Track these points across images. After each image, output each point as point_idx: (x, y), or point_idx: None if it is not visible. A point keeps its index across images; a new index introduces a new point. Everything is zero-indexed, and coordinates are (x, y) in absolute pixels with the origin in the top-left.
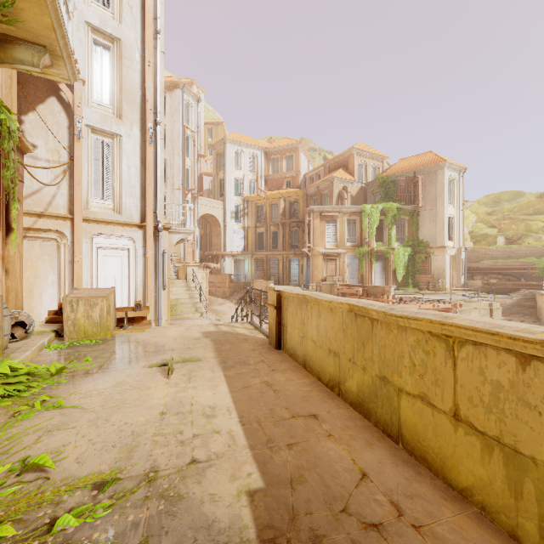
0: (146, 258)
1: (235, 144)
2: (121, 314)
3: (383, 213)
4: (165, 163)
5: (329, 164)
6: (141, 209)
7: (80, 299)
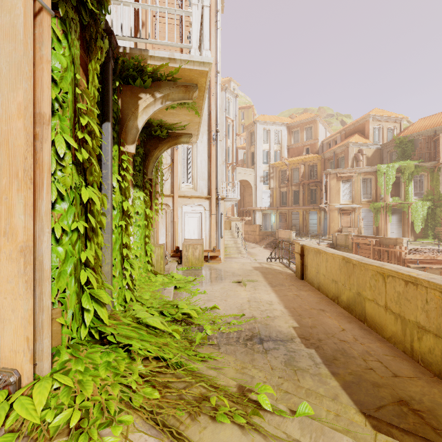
0: (211, 218)
1: (263, 124)
2: (206, 253)
3: (400, 171)
4: None
5: (345, 131)
6: (208, 187)
7: (190, 245)
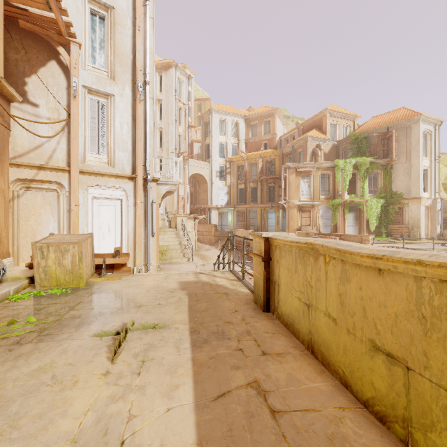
0: (136, 208)
1: (219, 114)
2: (99, 260)
3: (356, 167)
4: (161, 131)
5: (303, 126)
6: (132, 163)
7: (50, 245)
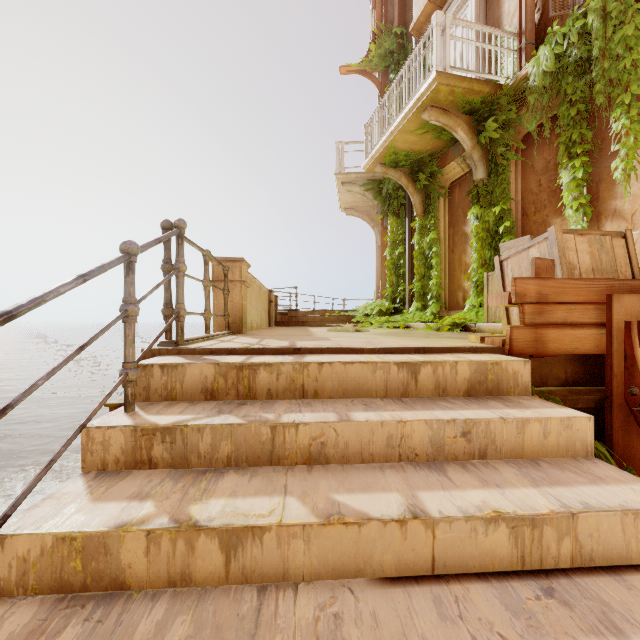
0: None
1: None
2: None
3: None
4: None
5: None
6: None
7: None
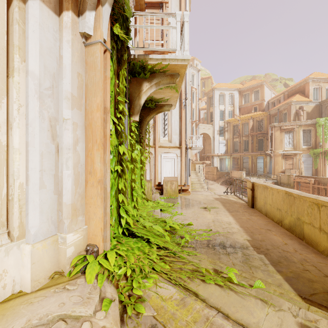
0: (182, 162)
1: (219, 90)
2: (179, 187)
3: None
4: None
5: (287, 92)
6: (179, 139)
7: (168, 181)
